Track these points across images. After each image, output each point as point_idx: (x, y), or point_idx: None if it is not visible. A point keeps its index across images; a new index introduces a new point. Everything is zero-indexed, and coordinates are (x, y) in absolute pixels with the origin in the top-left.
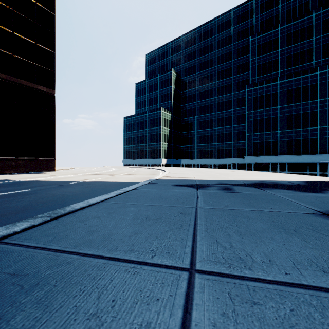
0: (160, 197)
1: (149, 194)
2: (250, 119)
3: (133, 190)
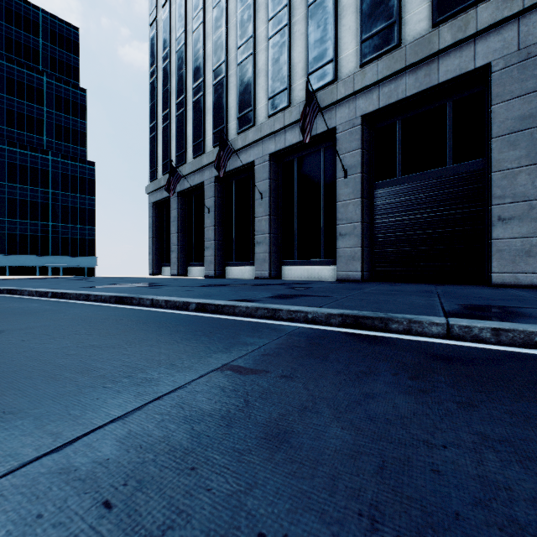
0: None
1: None
2: None
3: None
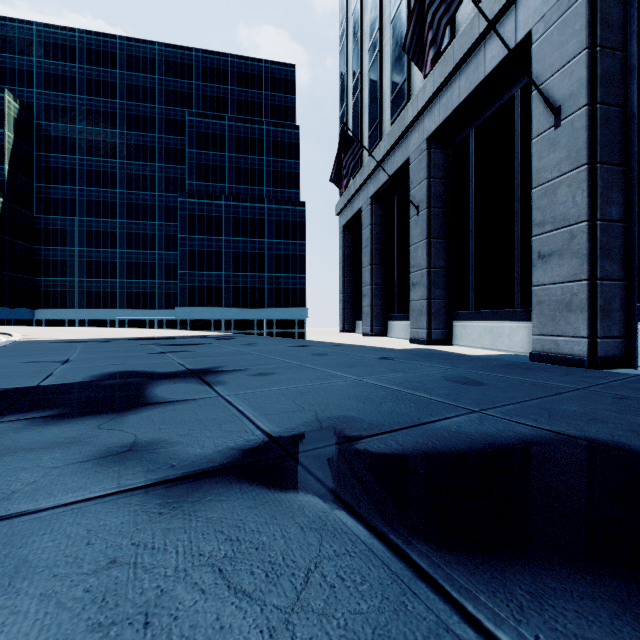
0: (44, 346)
1: (31, 346)
2: (185, 247)
3: (8, 346)
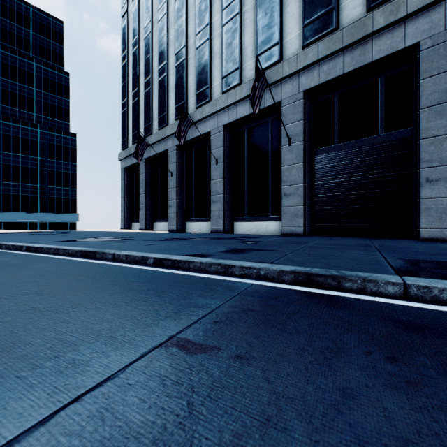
0: None
1: None
2: None
3: None
